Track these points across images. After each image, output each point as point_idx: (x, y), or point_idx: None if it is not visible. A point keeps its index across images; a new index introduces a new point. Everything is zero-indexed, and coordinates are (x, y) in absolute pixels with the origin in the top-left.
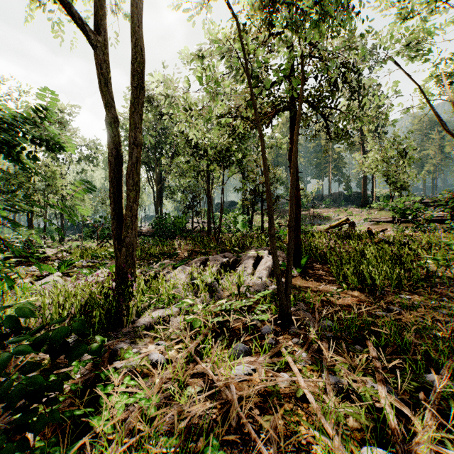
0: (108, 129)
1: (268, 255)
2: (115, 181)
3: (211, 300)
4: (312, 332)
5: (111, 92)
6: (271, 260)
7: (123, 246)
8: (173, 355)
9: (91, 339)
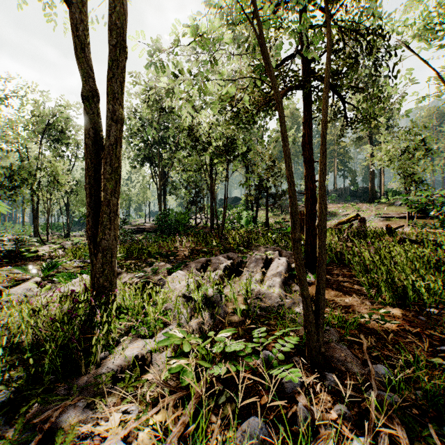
0: (84, 105)
1: (279, 258)
2: (92, 168)
3: (211, 321)
4: (371, 401)
5: (88, 60)
6: (283, 264)
7: (99, 251)
8: (145, 440)
9: (29, 397)
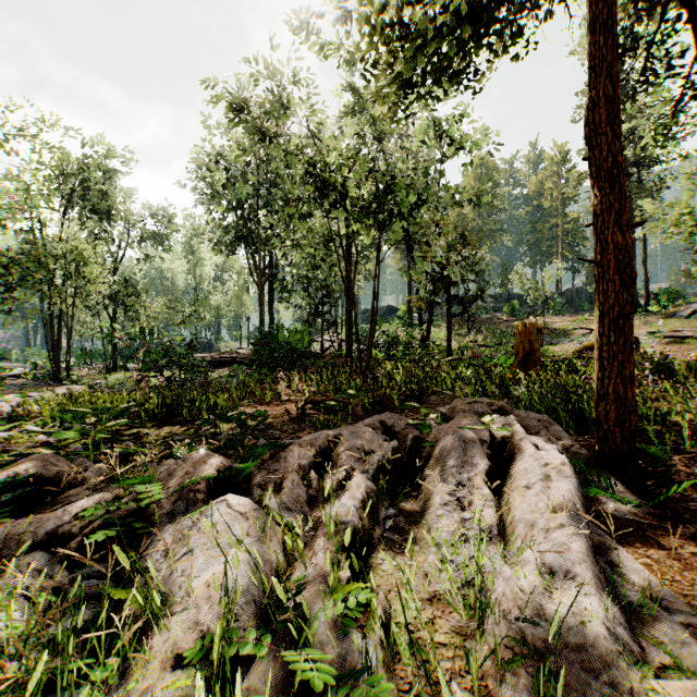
0: None
1: (532, 440)
2: None
3: None
4: None
5: None
6: (566, 471)
7: None
8: None
9: None
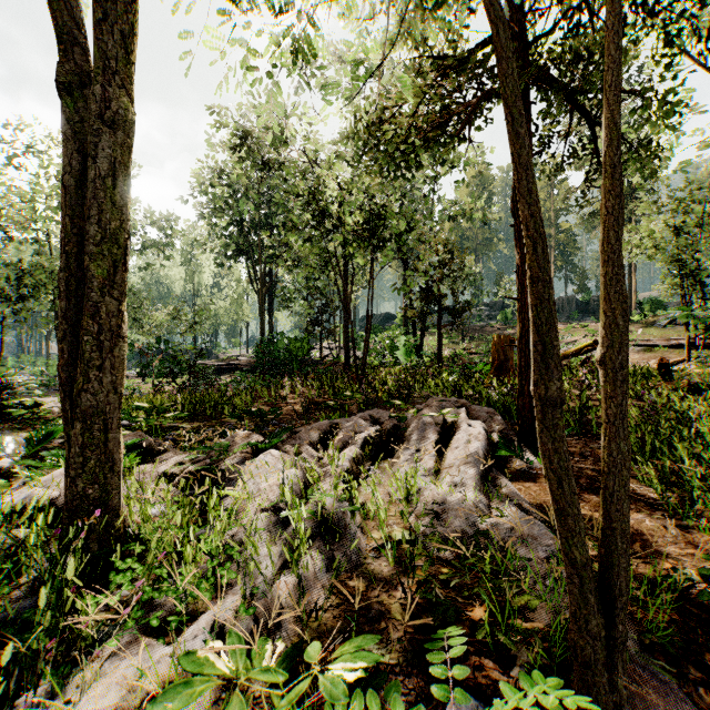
0: (63, 105)
1: (469, 422)
2: (76, 238)
3: (326, 576)
4: None
5: (75, 14)
6: (480, 437)
7: (76, 418)
8: None
9: None
